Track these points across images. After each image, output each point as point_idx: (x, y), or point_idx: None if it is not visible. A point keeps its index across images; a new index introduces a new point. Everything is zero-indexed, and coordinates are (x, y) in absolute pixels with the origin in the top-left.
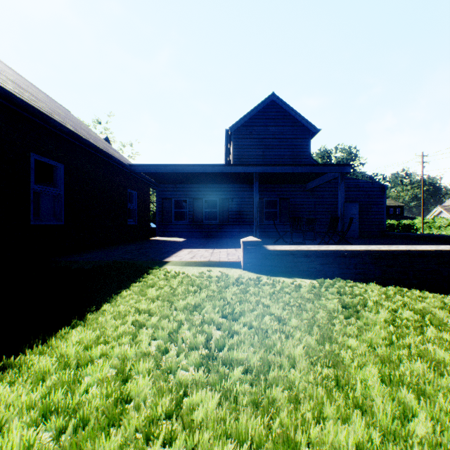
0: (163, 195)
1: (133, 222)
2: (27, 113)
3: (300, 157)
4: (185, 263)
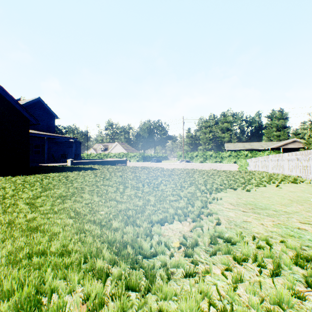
0: None
1: None
2: None
3: (51, 127)
4: None
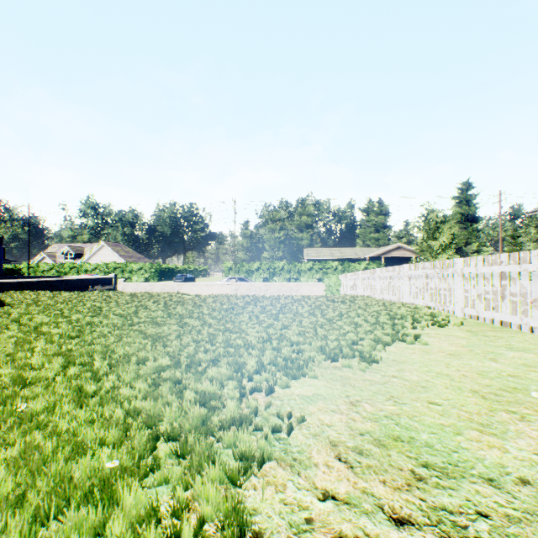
0: None
1: None
2: None
3: None
4: None
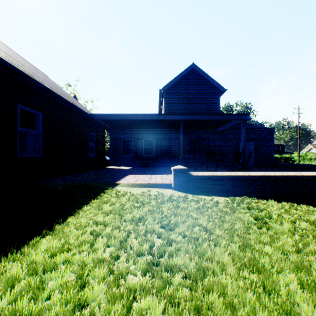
0: (115, 136)
1: (93, 155)
2: (15, 74)
3: (212, 109)
4: (131, 185)
